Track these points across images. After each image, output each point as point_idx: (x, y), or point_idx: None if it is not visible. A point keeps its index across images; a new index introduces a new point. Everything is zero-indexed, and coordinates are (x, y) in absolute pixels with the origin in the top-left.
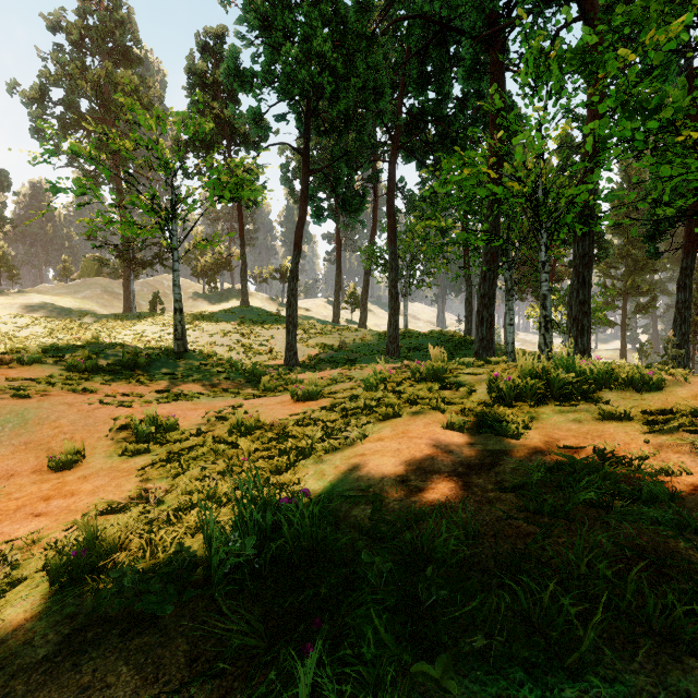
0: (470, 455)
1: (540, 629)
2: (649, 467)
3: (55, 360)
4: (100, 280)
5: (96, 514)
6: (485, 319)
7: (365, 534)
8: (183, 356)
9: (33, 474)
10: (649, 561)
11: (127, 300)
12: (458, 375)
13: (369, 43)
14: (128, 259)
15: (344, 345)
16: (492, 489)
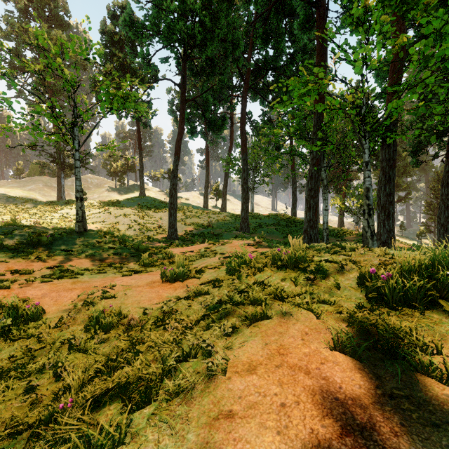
0: (415, 446)
1: None
2: None
3: None
4: (42, 178)
5: None
6: (312, 206)
7: None
8: (83, 234)
9: None
10: None
11: (59, 191)
12: (321, 264)
13: (228, 6)
14: (59, 162)
15: (210, 223)
16: None
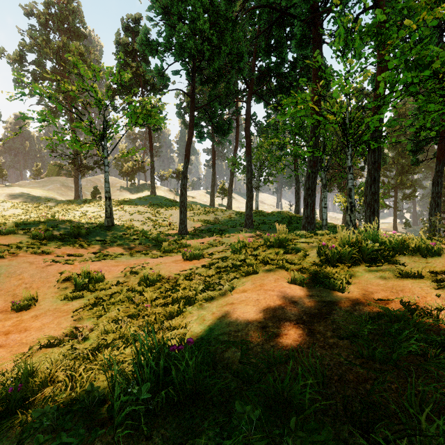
0: (310, 305)
1: None
2: None
3: (24, 231)
4: (60, 178)
5: (39, 347)
6: (309, 203)
7: (236, 376)
8: (111, 228)
9: (0, 314)
10: None
11: (76, 191)
12: (296, 244)
13: (233, 24)
14: (77, 164)
15: (217, 220)
16: (331, 335)
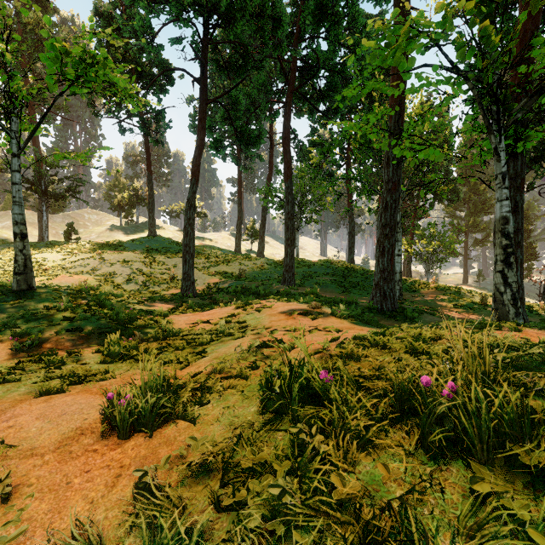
0: None
1: None
2: None
3: None
4: None
5: None
6: (387, 249)
7: None
8: (25, 295)
9: None
10: None
11: (41, 230)
12: None
13: None
14: (38, 190)
15: (243, 273)
16: None
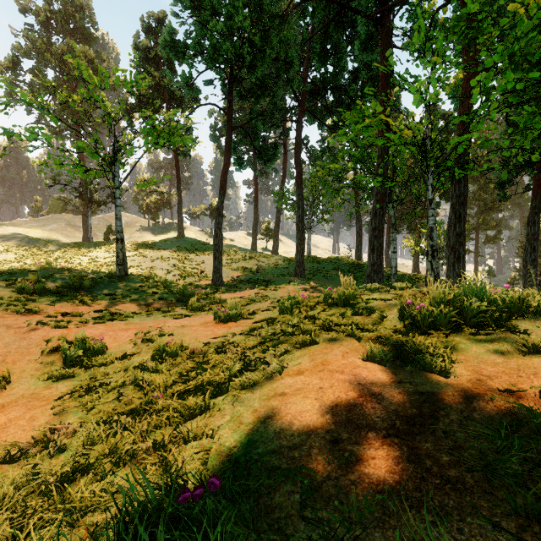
0: (403, 400)
1: None
2: None
3: (7, 283)
4: (65, 216)
5: None
6: (376, 247)
7: None
8: (124, 278)
9: None
10: None
11: (85, 232)
12: (368, 301)
13: (281, 21)
14: (85, 198)
15: (260, 268)
16: (449, 462)
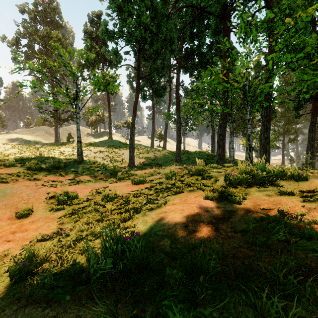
0: (217, 213)
1: (261, 313)
2: (306, 219)
3: (21, 165)
4: (44, 127)
5: (36, 241)
6: (221, 145)
7: (167, 255)
8: (81, 162)
9: (8, 220)
10: (314, 272)
11: (56, 136)
12: (210, 173)
13: (167, 18)
14: (56, 117)
15: (156, 157)
16: (229, 231)
